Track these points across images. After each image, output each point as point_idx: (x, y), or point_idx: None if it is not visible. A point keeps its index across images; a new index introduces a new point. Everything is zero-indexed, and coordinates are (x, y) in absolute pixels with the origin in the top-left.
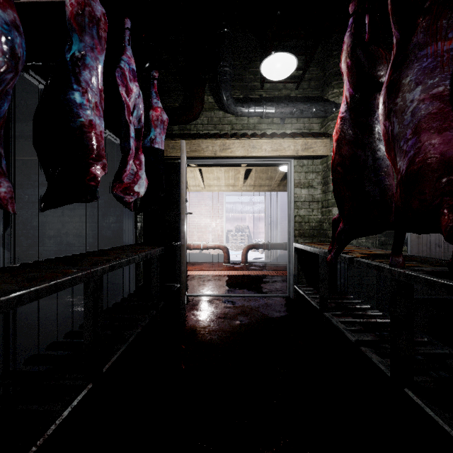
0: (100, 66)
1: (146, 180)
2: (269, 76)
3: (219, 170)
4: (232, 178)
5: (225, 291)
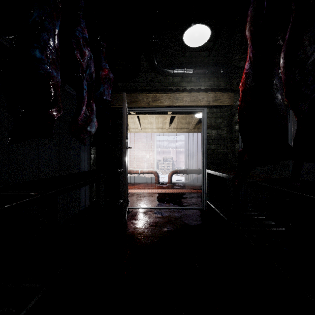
0: (57, 29)
1: (97, 123)
2: (189, 43)
3: (151, 117)
4: (161, 122)
5: (156, 205)
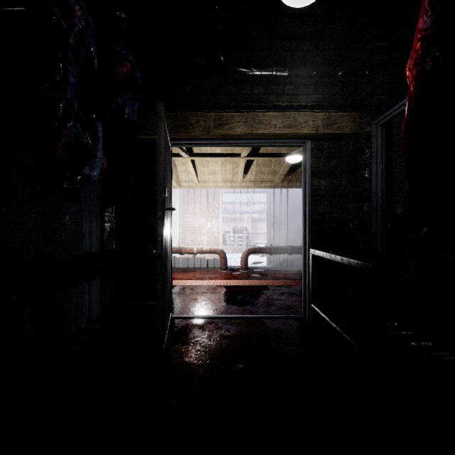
0: None
1: (104, 159)
2: None
3: (214, 162)
4: (230, 172)
5: (222, 310)
